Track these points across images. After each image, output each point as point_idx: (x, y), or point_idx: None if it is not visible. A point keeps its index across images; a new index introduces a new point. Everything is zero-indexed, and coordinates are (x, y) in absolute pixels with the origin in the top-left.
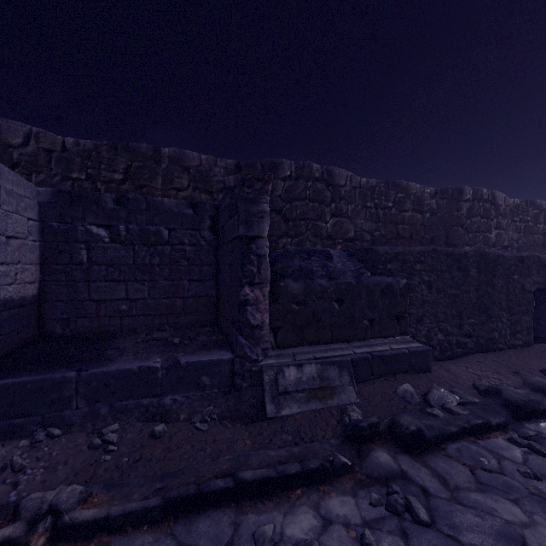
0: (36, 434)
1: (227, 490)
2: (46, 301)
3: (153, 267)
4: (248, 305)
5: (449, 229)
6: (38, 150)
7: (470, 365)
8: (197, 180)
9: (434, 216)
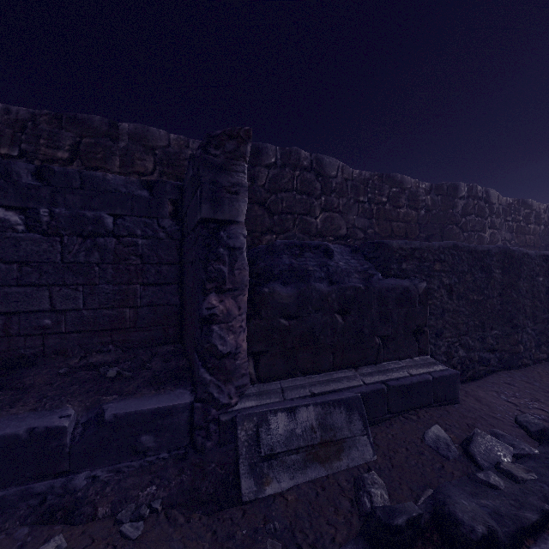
0: None
1: None
2: None
3: (90, 266)
4: (215, 323)
5: (444, 228)
6: None
7: (500, 389)
8: (164, 163)
9: (429, 213)
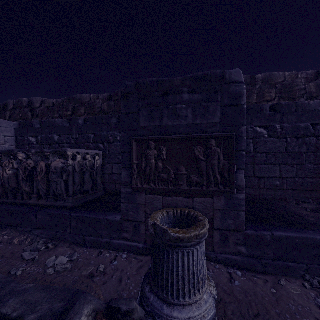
0: (312, 280)
1: None
2: None
3: (300, 154)
4: None
5: None
6: None
7: None
8: (282, 92)
9: None
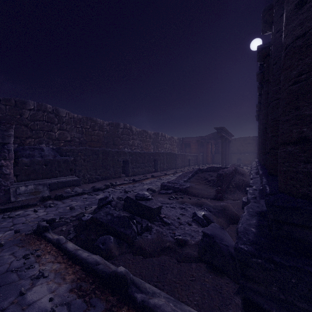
0: None
1: None
2: None
3: None
4: (3, 167)
5: (114, 139)
6: None
7: (96, 183)
8: None
9: (108, 133)
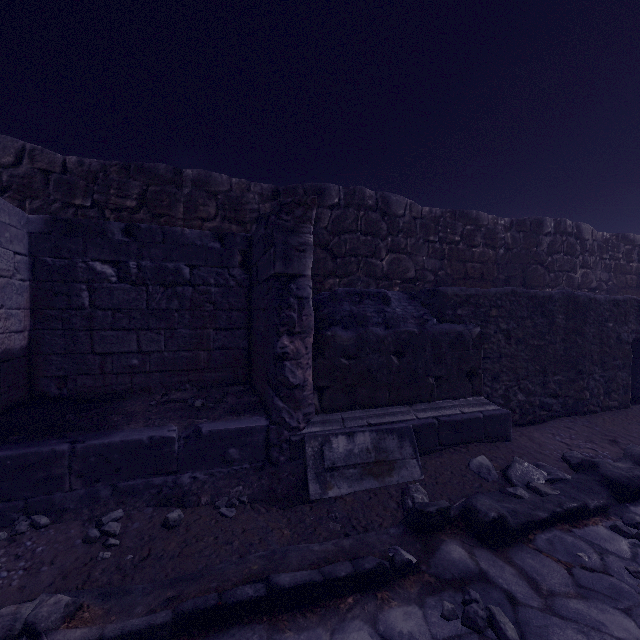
0: (17, 524)
1: (258, 601)
2: (38, 354)
3: (170, 313)
4: (287, 360)
5: (526, 268)
6: (33, 171)
7: (557, 432)
8: (226, 208)
9: (509, 252)
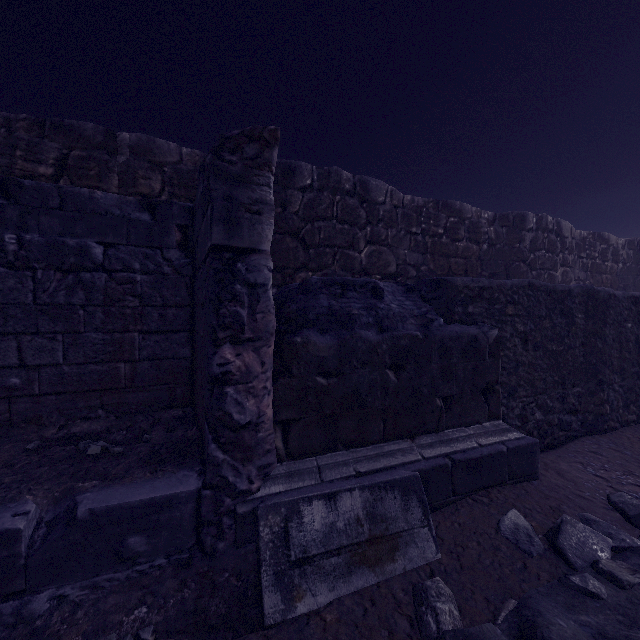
0: None
1: None
2: None
3: (73, 309)
4: (230, 384)
5: (509, 265)
6: None
7: (585, 460)
8: (175, 183)
9: (492, 248)
